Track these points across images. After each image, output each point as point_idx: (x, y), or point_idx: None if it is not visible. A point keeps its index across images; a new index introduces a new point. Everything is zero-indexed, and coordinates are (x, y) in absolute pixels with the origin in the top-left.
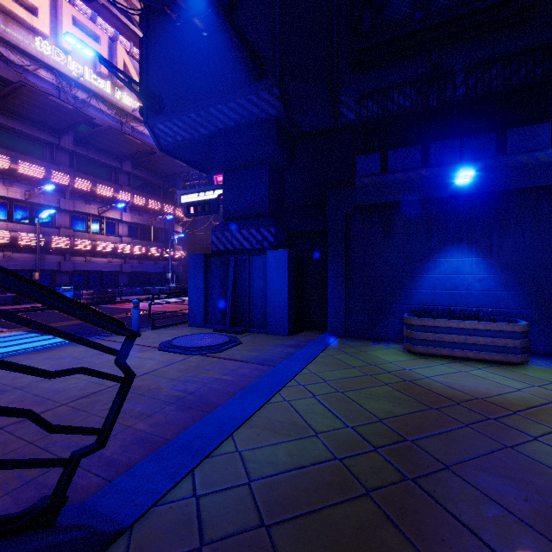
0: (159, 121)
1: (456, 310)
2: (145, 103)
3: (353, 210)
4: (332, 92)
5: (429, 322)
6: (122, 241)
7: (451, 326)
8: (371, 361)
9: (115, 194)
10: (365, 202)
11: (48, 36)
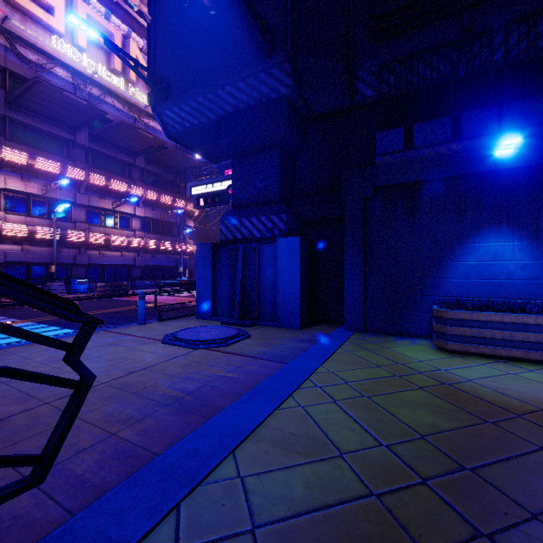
0: (167, 107)
1: (494, 302)
2: (152, 88)
3: (372, 192)
4: (348, 67)
5: (466, 315)
6: (136, 236)
7: (493, 320)
8: (397, 359)
9: (128, 189)
10: (386, 182)
11: (64, 34)
